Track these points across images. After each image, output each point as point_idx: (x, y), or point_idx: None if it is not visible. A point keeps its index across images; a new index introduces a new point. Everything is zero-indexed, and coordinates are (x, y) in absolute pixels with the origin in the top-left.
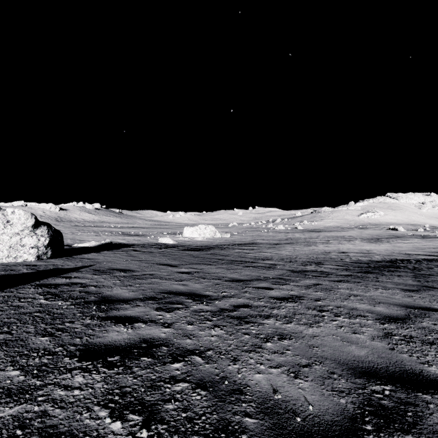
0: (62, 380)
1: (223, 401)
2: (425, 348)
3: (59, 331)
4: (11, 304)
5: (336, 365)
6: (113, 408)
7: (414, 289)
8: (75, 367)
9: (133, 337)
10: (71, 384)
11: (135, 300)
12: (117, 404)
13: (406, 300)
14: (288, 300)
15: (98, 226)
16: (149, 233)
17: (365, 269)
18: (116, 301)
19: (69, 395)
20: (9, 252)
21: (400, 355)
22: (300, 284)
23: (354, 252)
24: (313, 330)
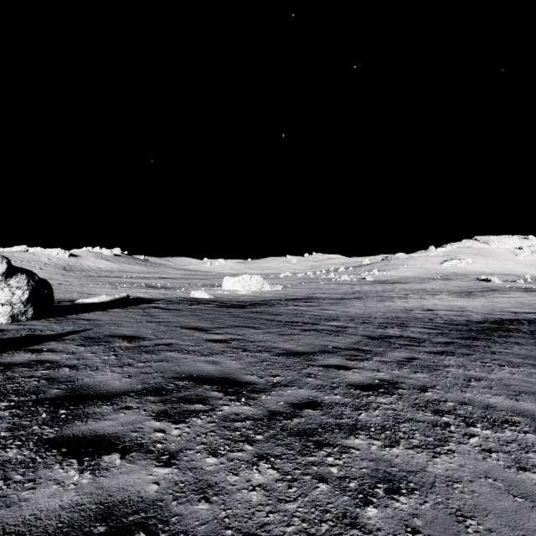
0: None
1: None
2: None
3: None
4: None
5: None
6: None
7: None
8: None
9: (85, 499)
10: None
11: (126, 394)
12: None
13: None
14: (378, 389)
15: (116, 277)
16: (180, 284)
17: (467, 333)
18: (92, 398)
19: None
20: None
21: None
22: (388, 359)
23: (443, 309)
24: (445, 464)
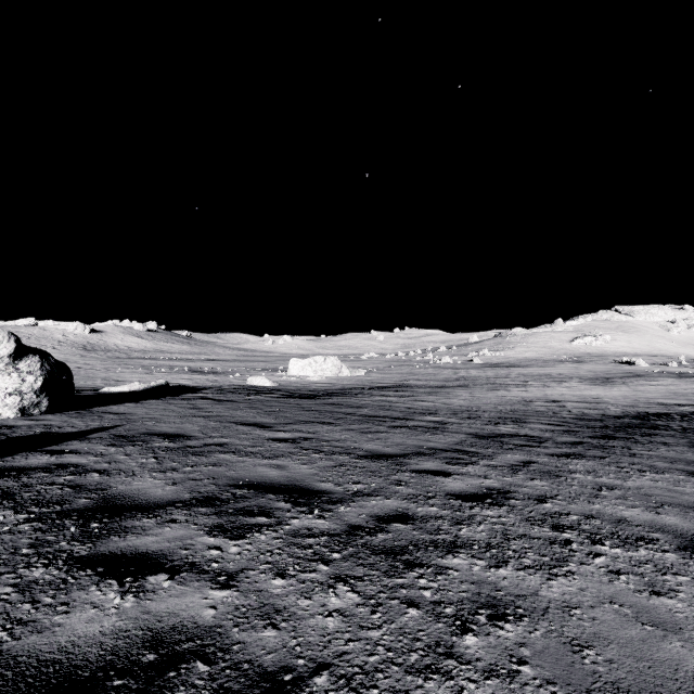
0: None
1: None
2: None
3: None
4: None
5: None
6: None
7: None
8: None
9: (130, 624)
10: None
11: (171, 505)
12: None
13: None
14: (484, 500)
15: (151, 359)
16: (233, 368)
17: (601, 431)
18: (130, 509)
19: None
20: None
21: None
22: (498, 462)
23: (572, 400)
24: (562, 588)
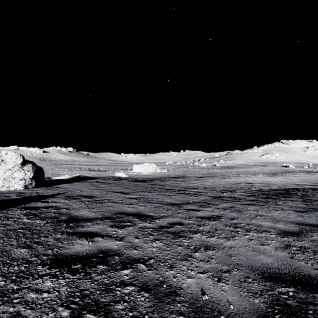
0: (34, 284)
1: (162, 302)
2: (316, 256)
3: (36, 244)
4: (1, 223)
5: (249, 270)
6: (74, 308)
7: (303, 210)
8: (46, 273)
9: (93, 248)
10: (41, 288)
11: (95, 219)
12: (77, 305)
13: (299, 218)
14: (210, 219)
15: (71, 164)
16: (108, 169)
17: (266, 195)
18: (81, 220)
19: (39, 298)
20: (3, 183)
21: (298, 262)
22: (219, 207)
23: (257, 183)
24: (231, 243)
